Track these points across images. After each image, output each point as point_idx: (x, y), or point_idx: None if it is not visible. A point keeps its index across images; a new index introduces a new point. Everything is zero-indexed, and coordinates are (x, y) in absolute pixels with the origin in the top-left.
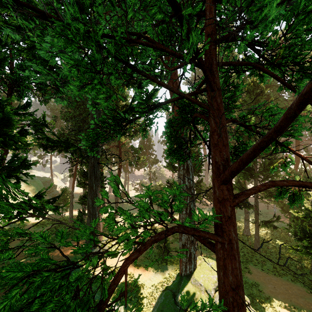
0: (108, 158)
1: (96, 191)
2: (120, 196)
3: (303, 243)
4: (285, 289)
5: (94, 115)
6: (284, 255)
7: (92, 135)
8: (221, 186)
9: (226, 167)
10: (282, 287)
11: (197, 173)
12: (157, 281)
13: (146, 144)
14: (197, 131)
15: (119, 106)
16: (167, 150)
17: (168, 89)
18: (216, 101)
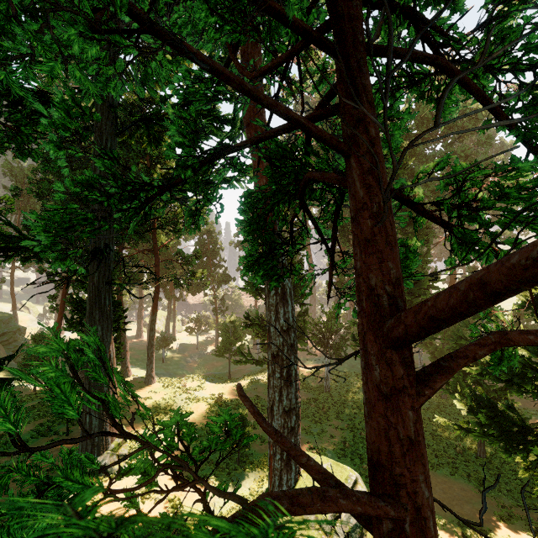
0: (134, 274)
1: (103, 339)
2: (159, 344)
3: (478, 418)
4: (443, 491)
5: (63, 169)
6: (437, 431)
7: (58, 220)
8: (387, 355)
9: (398, 302)
10: (438, 488)
11: (299, 300)
12: (227, 507)
13: (208, 248)
14: (309, 216)
15: (155, 174)
16: (244, 258)
17: (244, 94)
18: (366, 131)
